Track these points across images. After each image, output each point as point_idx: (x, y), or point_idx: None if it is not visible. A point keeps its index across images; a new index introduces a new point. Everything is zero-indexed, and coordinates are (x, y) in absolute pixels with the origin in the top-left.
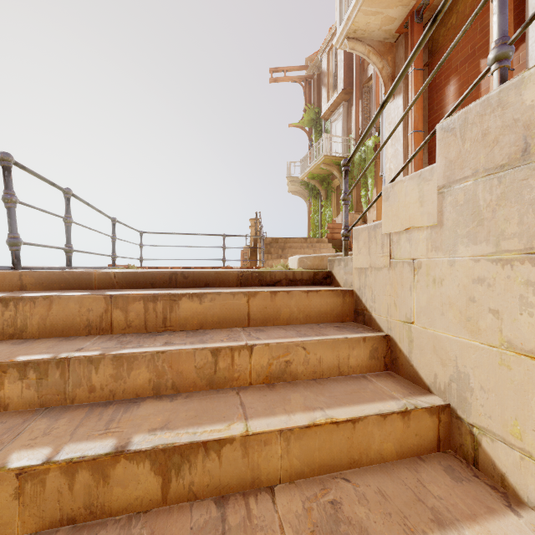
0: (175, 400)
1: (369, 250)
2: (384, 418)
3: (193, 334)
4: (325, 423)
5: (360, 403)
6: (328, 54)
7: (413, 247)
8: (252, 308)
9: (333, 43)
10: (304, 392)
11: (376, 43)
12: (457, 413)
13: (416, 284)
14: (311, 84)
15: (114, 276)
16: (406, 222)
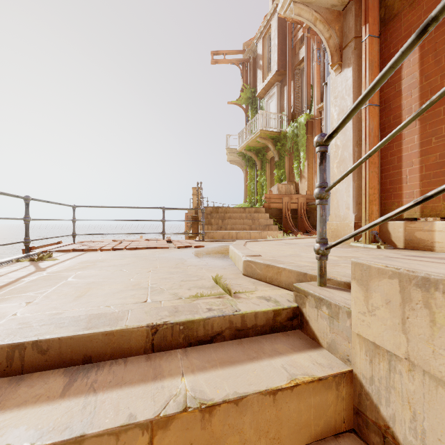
0: None
1: (403, 322)
2: None
3: None
4: None
5: None
6: (263, 40)
7: None
8: None
9: (277, 9)
10: None
11: (323, 9)
12: None
13: None
14: (247, 67)
15: None
16: None
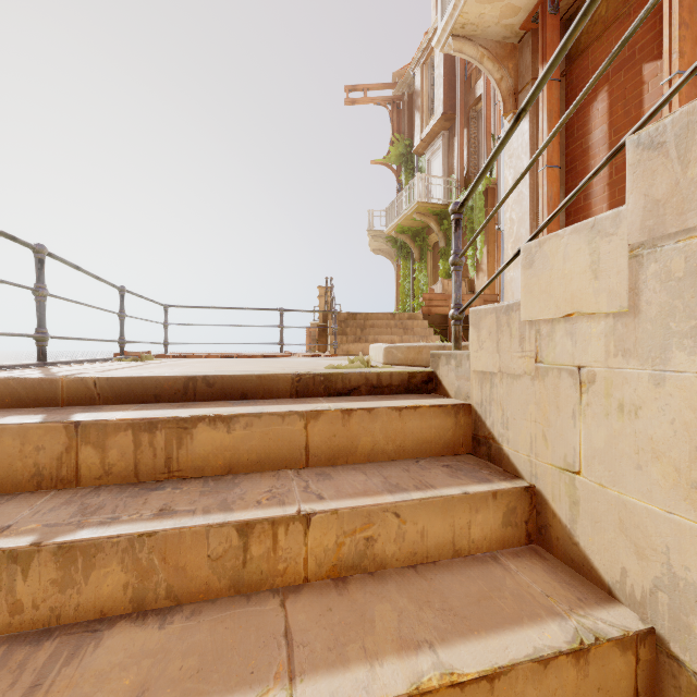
0: (169, 625)
1: (497, 345)
2: (544, 666)
3: (213, 487)
4: (440, 687)
5: (498, 628)
6: (423, 68)
7: (579, 345)
8: (313, 436)
9: (433, 43)
10: (398, 599)
11: (492, 43)
12: (670, 648)
13: (585, 409)
14: (400, 108)
15: (93, 384)
16: (566, 304)
